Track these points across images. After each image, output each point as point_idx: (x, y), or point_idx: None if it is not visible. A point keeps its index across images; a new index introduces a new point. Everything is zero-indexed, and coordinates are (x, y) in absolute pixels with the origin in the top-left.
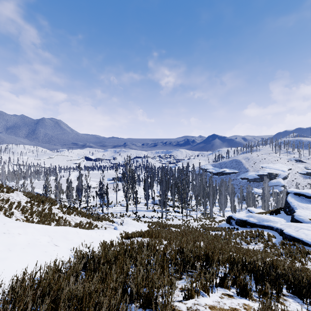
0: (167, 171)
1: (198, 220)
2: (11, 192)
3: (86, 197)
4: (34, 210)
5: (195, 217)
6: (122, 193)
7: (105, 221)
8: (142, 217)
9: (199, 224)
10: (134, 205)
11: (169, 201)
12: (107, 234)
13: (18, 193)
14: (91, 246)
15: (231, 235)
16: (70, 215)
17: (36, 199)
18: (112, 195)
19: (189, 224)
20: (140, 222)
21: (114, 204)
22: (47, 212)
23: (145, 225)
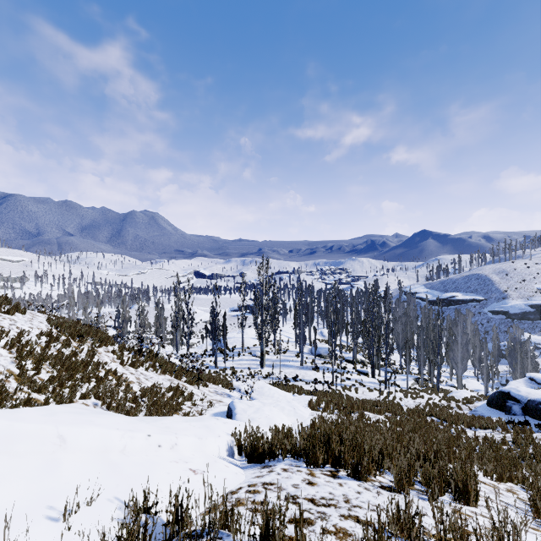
0: (340, 292)
1: (412, 393)
2: (21, 313)
3: (185, 335)
4: (47, 353)
5: (402, 387)
6: (253, 332)
7: (215, 386)
8: (291, 381)
9: (421, 403)
10: (277, 356)
11: (343, 351)
12: (190, 441)
13: (36, 317)
14: (65, 536)
15: (535, 446)
16: (136, 367)
17: (68, 331)
18: (236, 335)
19: (395, 403)
20: (289, 392)
21: (238, 352)
22: (81, 359)
23: (301, 401)
